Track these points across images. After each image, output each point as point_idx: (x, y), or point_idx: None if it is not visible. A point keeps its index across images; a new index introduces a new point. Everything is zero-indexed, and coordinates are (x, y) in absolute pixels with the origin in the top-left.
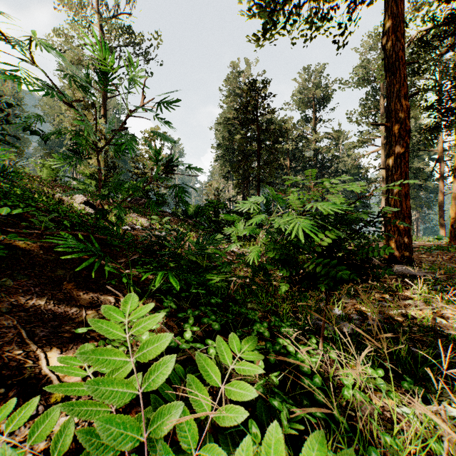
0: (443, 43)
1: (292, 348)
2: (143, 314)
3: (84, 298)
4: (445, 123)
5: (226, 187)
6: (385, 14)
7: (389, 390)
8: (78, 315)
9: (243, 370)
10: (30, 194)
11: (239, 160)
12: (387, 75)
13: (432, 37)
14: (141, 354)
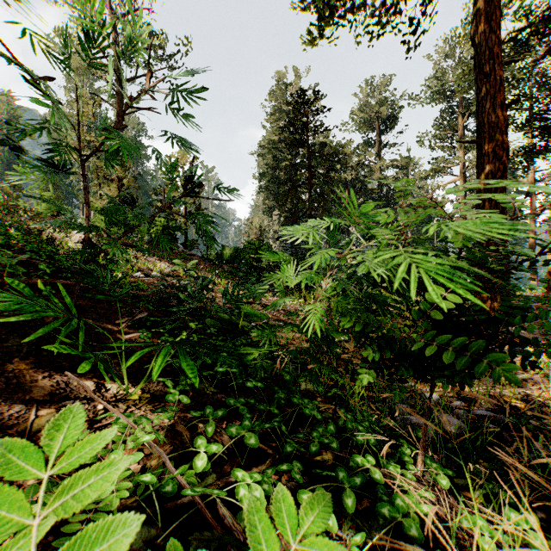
0: (542, 43)
1: (379, 474)
2: (87, 458)
3: (42, 385)
4: (544, 144)
5: (271, 226)
6: None
7: None
8: (21, 420)
9: None
10: (3, 228)
11: (287, 191)
12: (477, 79)
13: (529, 36)
14: None
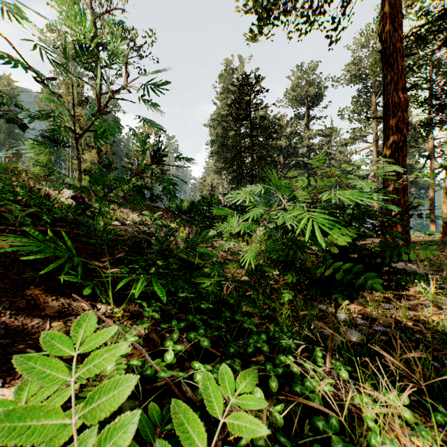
0: (438, 37)
1: (296, 368)
2: (100, 343)
3: (52, 305)
4: (439, 118)
5: (220, 183)
6: (382, 5)
7: (416, 422)
8: (40, 329)
9: (238, 428)
10: (12, 187)
11: (233, 156)
12: (384, 68)
13: (427, 32)
14: (88, 410)
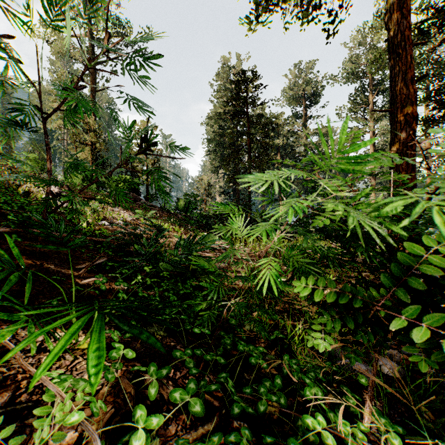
0: (441, 31)
1: (331, 438)
2: None
3: None
4: (442, 115)
5: (217, 182)
6: None
7: None
8: None
9: None
10: None
11: (230, 154)
12: (391, 58)
13: (431, 25)
14: None
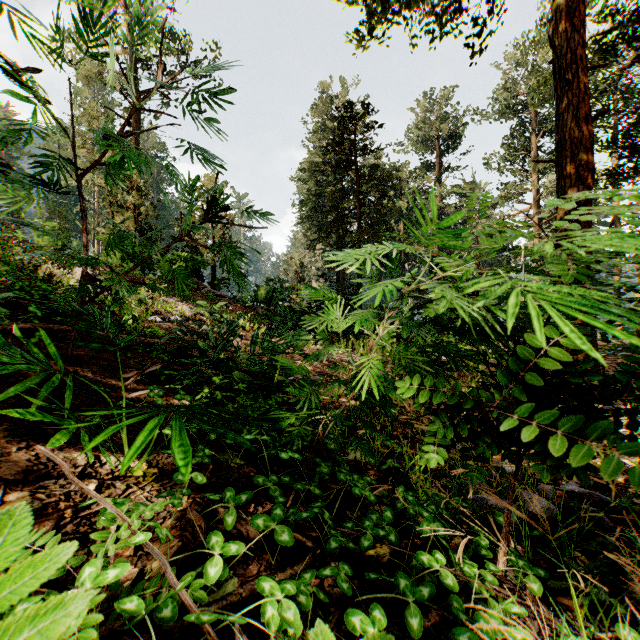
0: (632, 47)
1: (451, 578)
2: (24, 593)
3: (17, 459)
4: (634, 166)
5: (314, 262)
6: None
7: None
8: None
9: None
10: None
11: (332, 221)
12: (557, 87)
13: (616, 38)
14: None
